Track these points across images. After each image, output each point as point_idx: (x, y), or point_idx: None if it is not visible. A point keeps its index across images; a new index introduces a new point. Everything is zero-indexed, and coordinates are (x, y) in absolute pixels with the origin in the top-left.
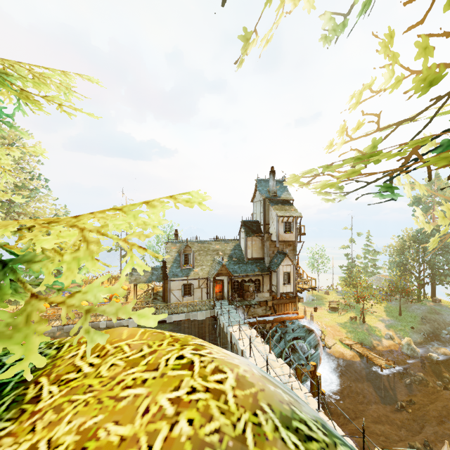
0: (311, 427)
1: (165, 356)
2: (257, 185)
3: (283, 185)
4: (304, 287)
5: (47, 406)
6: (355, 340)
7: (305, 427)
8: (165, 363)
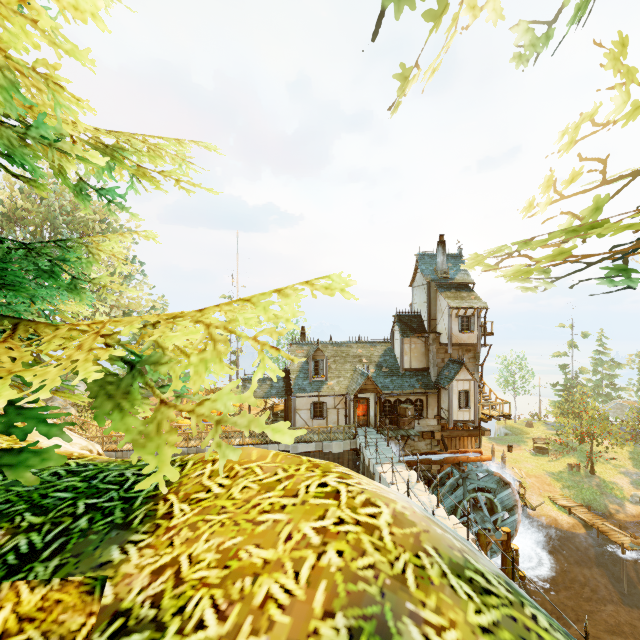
0: (490, 581)
1: (305, 482)
2: (418, 262)
3: (457, 261)
4: (492, 413)
5: (181, 523)
6: (577, 501)
7: (482, 579)
8: (305, 490)
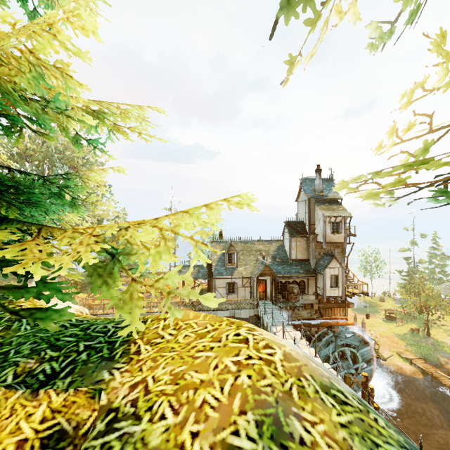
0: (347, 397)
1: (225, 332)
2: (302, 184)
3: (330, 183)
4: (354, 291)
5: (146, 357)
6: (417, 355)
7: (342, 396)
8: (226, 338)
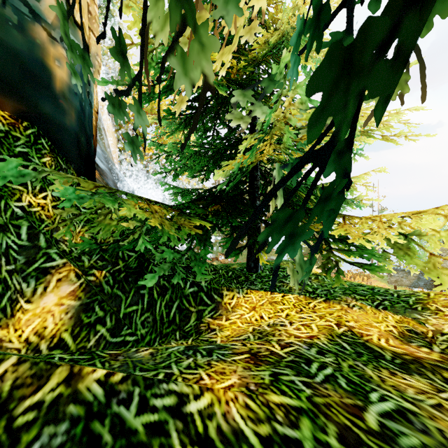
0: None
1: None
2: None
3: None
4: None
5: None
6: None
7: None
8: None
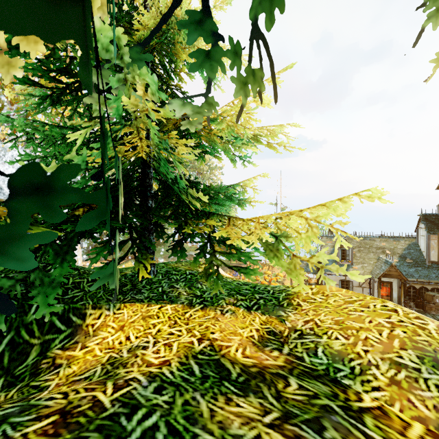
0: None
1: (371, 303)
2: None
3: None
4: None
5: (308, 309)
6: None
7: None
8: (373, 306)
